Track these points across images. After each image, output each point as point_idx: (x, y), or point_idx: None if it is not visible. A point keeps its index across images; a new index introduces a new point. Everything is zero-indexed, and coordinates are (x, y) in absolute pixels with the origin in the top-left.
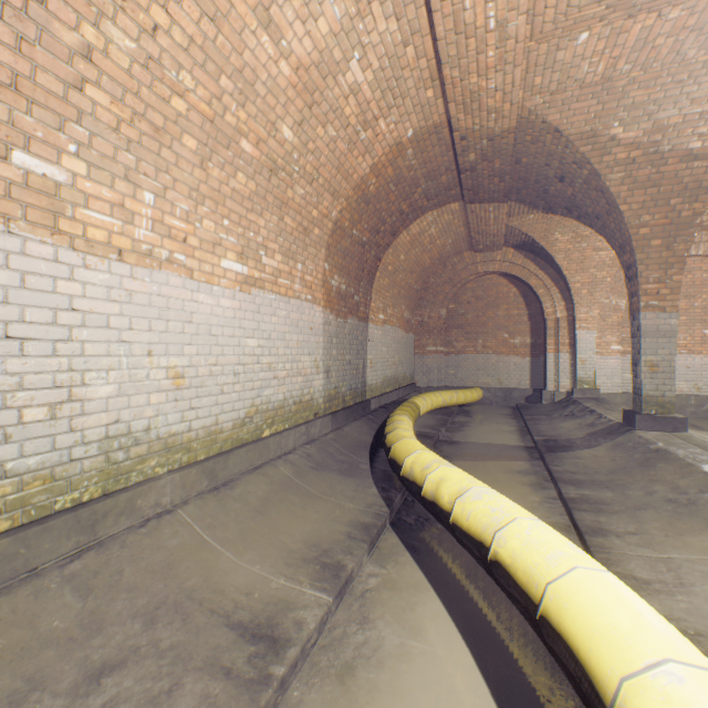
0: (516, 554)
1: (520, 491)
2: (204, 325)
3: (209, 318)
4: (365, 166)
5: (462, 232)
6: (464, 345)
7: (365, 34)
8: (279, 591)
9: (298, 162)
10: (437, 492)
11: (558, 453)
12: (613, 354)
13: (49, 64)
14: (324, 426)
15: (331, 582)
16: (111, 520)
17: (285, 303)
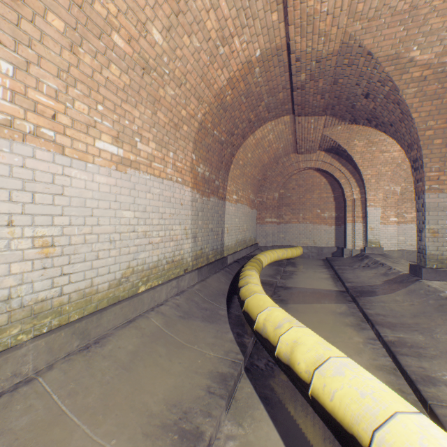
0: None
1: (345, 332)
2: (77, 198)
3: (83, 191)
4: (223, 78)
5: (291, 139)
6: (290, 217)
7: None
8: None
9: (167, 65)
10: (292, 357)
11: (366, 297)
12: (391, 224)
13: None
14: (192, 279)
15: None
16: None
17: (159, 183)
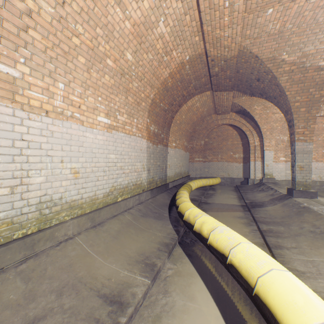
0: (241, 261)
1: (239, 227)
2: (89, 148)
3: (91, 144)
4: (166, 73)
5: (211, 105)
6: (212, 158)
7: (166, 9)
8: (124, 277)
9: (134, 70)
10: (201, 228)
11: (256, 208)
12: (281, 162)
13: (9, 18)
14: (147, 196)
15: (149, 273)
16: (42, 243)
17: (128, 138)
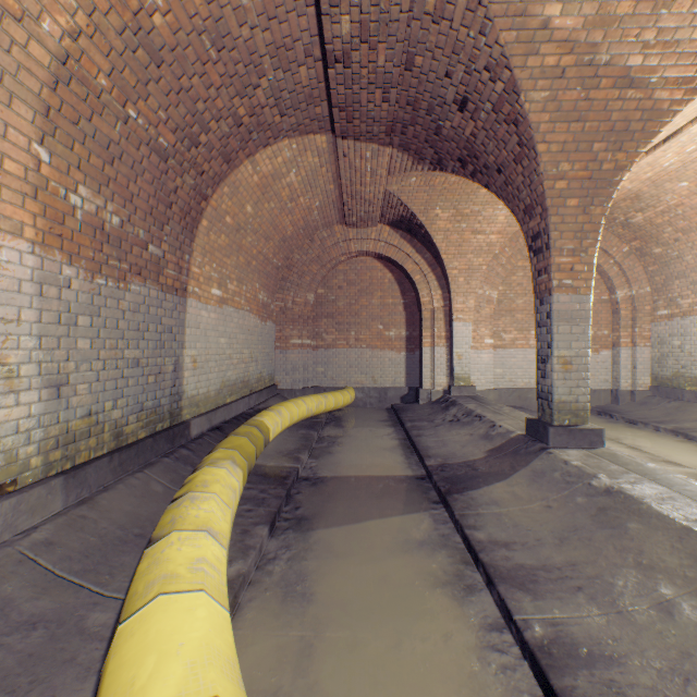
0: None
1: (436, 614)
2: None
3: None
4: None
5: (333, 193)
6: (335, 338)
7: None
8: None
9: None
10: None
11: (465, 493)
12: (486, 348)
13: None
14: (30, 510)
15: None
16: None
17: None
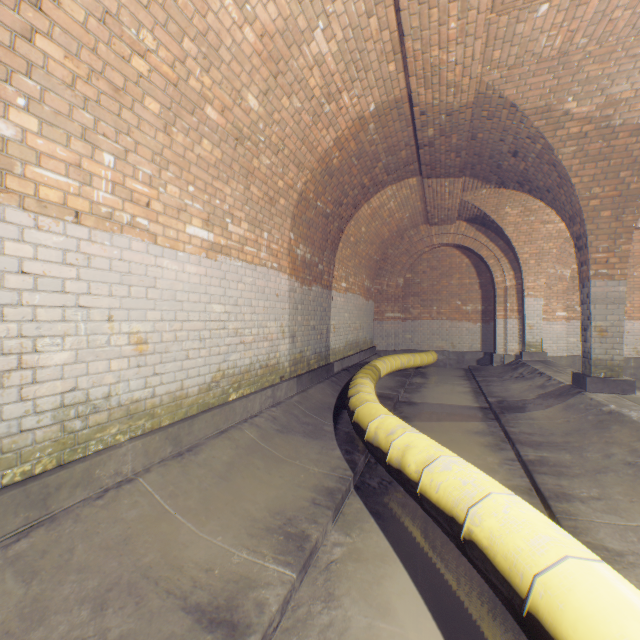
0: (494, 536)
1: (479, 453)
2: (168, 291)
3: (174, 283)
4: (329, 139)
5: (419, 206)
6: (419, 312)
7: (329, 3)
8: (240, 566)
9: (263, 132)
10: (403, 460)
11: (512, 414)
12: (558, 320)
13: None
14: (290, 389)
15: (295, 555)
16: (65, 492)
17: (252, 270)
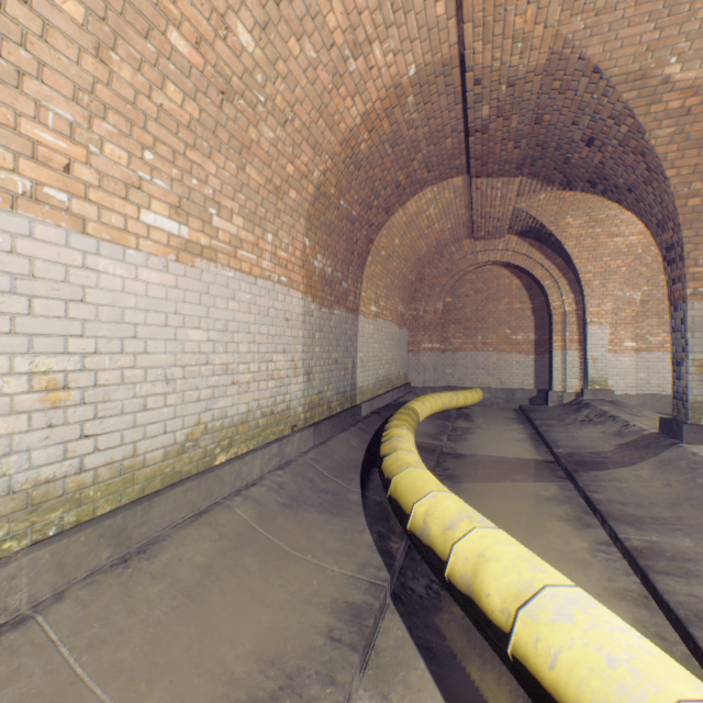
0: None
1: (559, 532)
2: (108, 307)
3: (119, 296)
4: (355, 113)
5: (463, 216)
6: (462, 342)
7: None
8: None
9: (263, 88)
10: (476, 582)
11: (590, 472)
12: (626, 352)
13: None
14: (304, 442)
15: None
16: None
17: (250, 284)
